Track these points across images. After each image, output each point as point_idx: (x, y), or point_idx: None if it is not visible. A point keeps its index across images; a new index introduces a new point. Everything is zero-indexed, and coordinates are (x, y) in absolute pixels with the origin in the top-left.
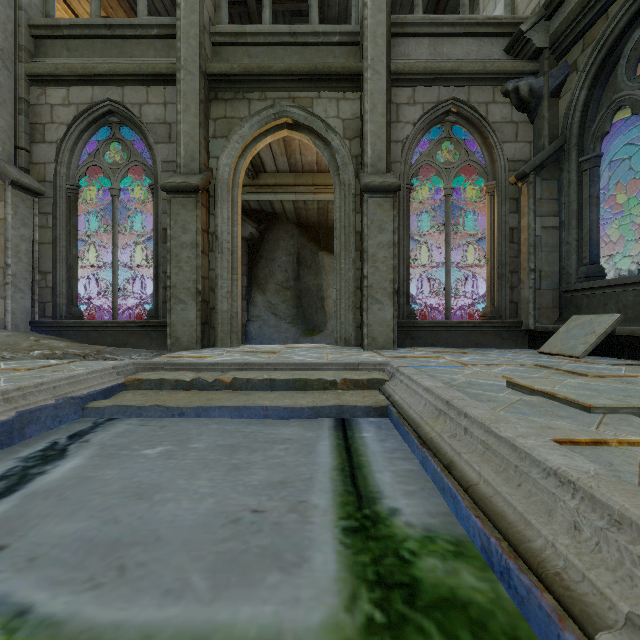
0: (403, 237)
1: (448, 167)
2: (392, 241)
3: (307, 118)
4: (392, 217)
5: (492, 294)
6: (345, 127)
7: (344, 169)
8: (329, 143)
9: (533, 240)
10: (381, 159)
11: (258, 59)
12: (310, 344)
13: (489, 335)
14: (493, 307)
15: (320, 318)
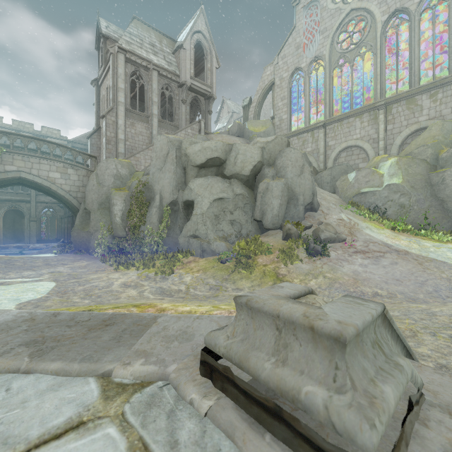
0: (39, 226)
1: (49, 215)
2: (36, 228)
3: (19, 207)
4: (36, 225)
5: (57, 235)
6: (27, 208)
7: (27, 215)
8: (24, 211)
9: (61, 228)
10: (34, 215)
11: (8, 195)
12: (20, 244)
13: (55, 241)
14: (57, 237)
15: (22, 237)
